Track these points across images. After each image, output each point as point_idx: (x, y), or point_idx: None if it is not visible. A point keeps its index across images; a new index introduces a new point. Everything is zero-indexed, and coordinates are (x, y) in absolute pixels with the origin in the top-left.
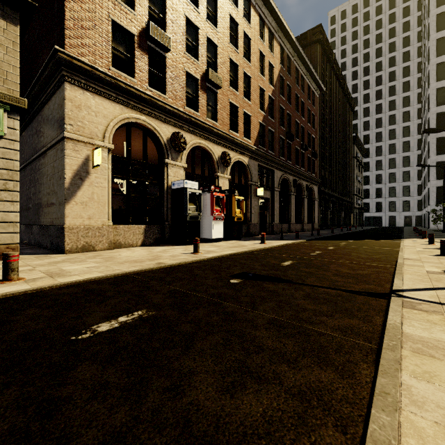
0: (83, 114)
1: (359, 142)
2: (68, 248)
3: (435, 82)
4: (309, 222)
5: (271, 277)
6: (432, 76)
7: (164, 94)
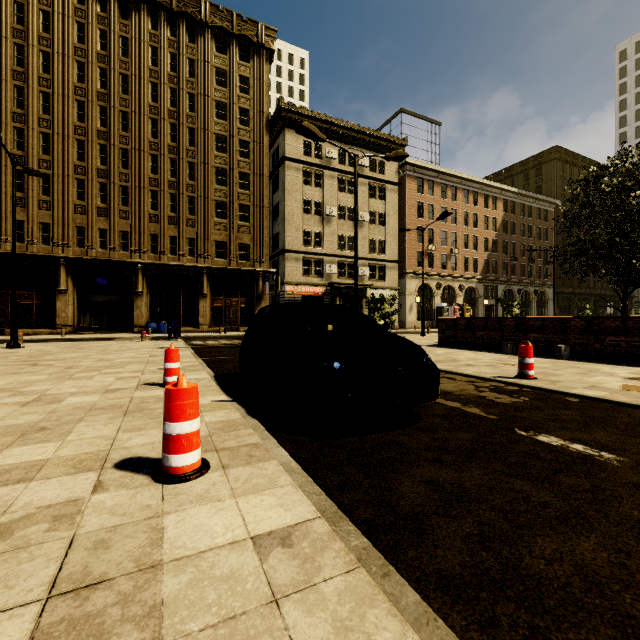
0: (410, 286)
1: None
2: (407, 328)
3: None
4: None
5: None
6: None
7: (433, 268)
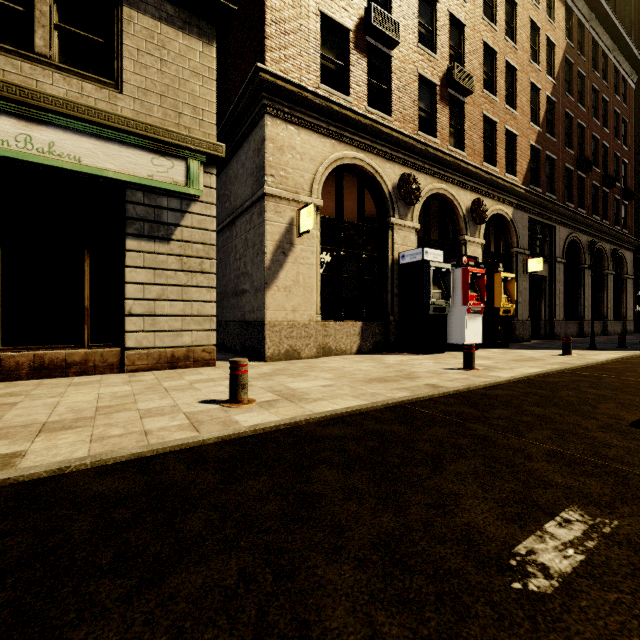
0: (286, 158)
1: None
2: (269, 354)
3: None
4: (614, 319)
5: None
6: None
7: (388, 115)
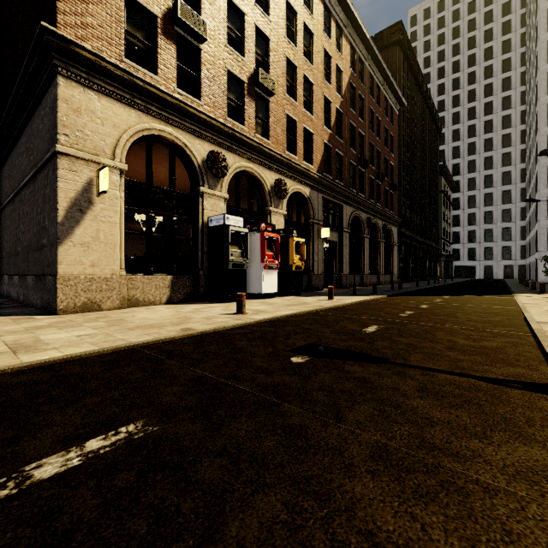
0: (83, 121)
1: (447, 173)
2: (62, 307)
3: (546, 95)
4: (386, 273)
5: (353, 352)
6: (542, 87)
7: (198, 99)
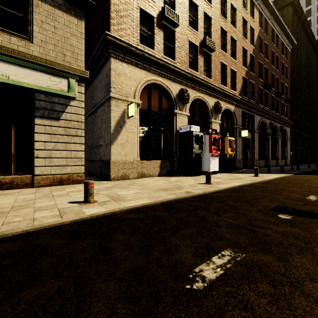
0: (121, 79)
1: None
2: (112, 177)
3: None
4: (282, 159)
5: None
6: None
7: (173, 60)
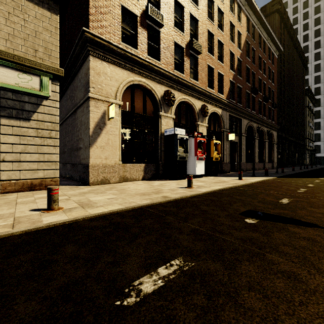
0: (101, 79)
1: (311, 94)
2: (91, 181)
3: None
4: (269, 162)
5: (286, 217)
6: None
7: (158, 61)
